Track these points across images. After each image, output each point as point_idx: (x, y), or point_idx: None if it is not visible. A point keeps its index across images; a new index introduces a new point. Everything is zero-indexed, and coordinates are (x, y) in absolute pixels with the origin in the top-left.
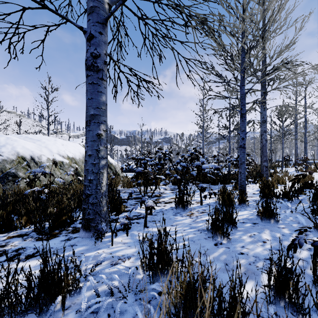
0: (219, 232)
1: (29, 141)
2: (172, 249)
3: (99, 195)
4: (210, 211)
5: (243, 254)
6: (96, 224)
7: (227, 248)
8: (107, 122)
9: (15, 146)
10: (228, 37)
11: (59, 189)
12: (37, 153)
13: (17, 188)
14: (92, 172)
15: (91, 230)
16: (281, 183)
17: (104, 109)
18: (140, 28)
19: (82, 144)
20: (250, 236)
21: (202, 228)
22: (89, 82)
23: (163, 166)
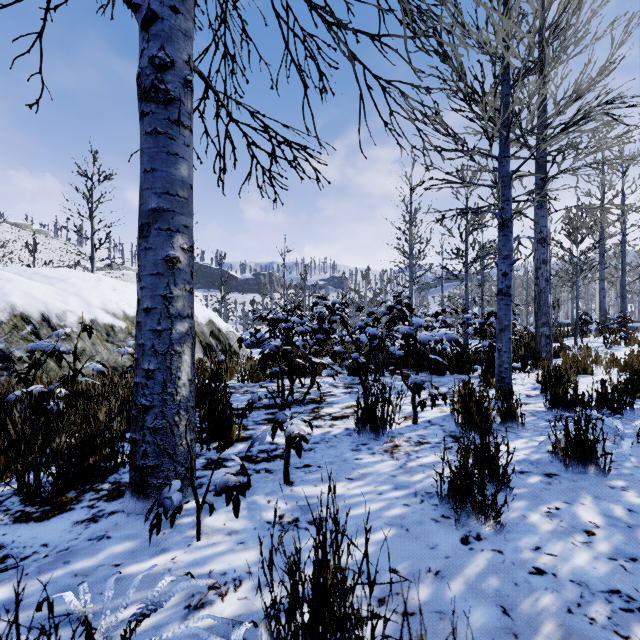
0: (471, 506)
1: (40, 282)
2: (356, 583)
3: (171, 408)
4: (438, 441)
5: (542, 573)
6: (162, 480)
7: (497, 552)
8: (191, 231)
9: (7, 292)
10: (490, 15)
11: (99, 387)
12: (56, 307)
13: (5, 384)
14: (152, 351)
15: (151, 495)
16: (583, 372)
17: (183, 196)
18: (272, 2)
19: None
20: (549, 513)
21: (425, 489)
22: (146, 129)
23: (328, 335)
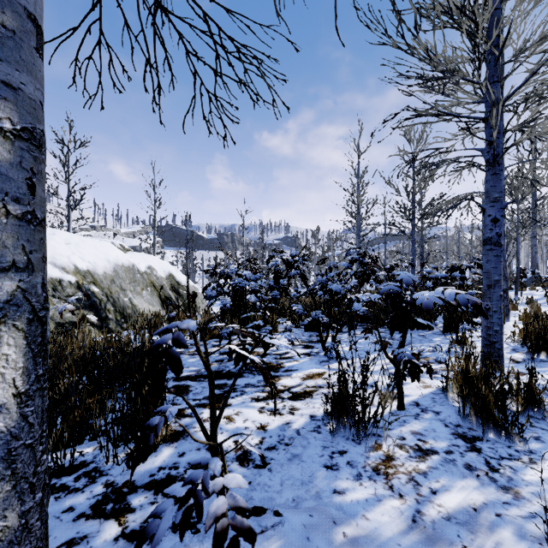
0: None
1: None
2: None
3: None
4: (447, 448)
5: None
6: None
7: None
8: (30, 102)
9: None
10: None
11: None
12: None
13: None
14: None
15: None
16: None
17: (2, 22)
18: None
19: (119, 243)
20: None
21: None
22: None
23: (286, 292)
